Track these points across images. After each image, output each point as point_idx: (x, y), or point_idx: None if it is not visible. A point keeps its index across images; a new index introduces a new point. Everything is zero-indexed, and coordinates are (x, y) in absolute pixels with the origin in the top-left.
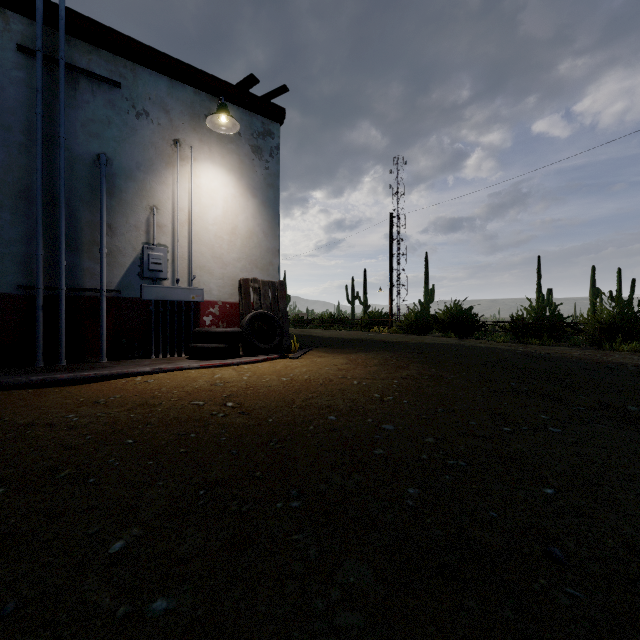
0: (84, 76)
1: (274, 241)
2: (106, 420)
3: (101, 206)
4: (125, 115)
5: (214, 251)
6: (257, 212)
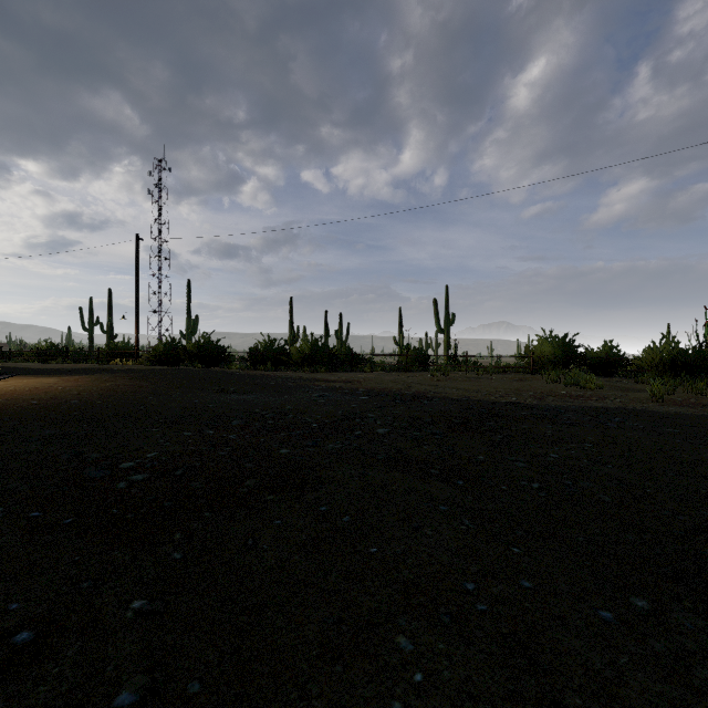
0: None
1: None
2: None
3: None
4: None
5: None
6: None
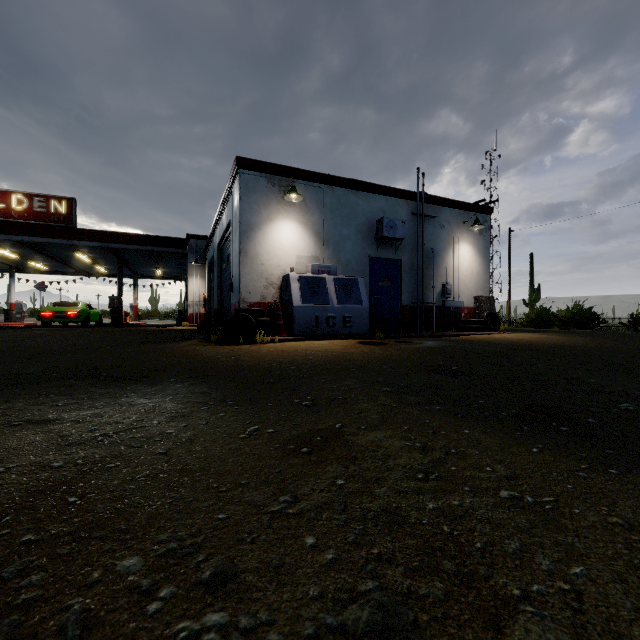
0: (426, 217)
1: (487, 276)
2: (500, 341)
3: (433, 269)
4: (437, 229)
5: (465, 283)
6: (480, 262)
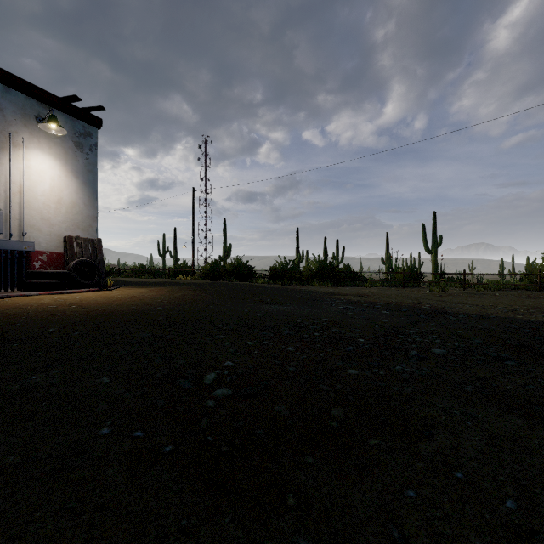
0: None
1: (93, 210)
2: None
3: None
4: None
5: (43, 215)
6: (79, 189)
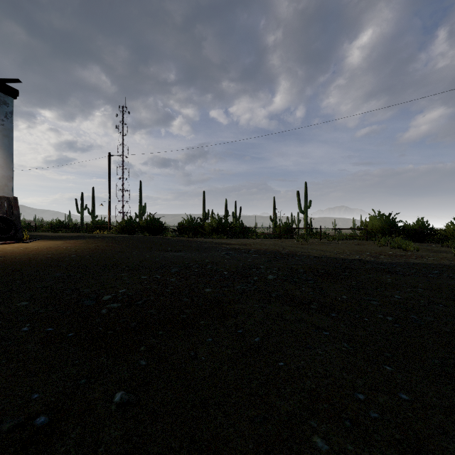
0: None
1: (9, 171)
2: None
3: None
4: None
5: None
6: None
